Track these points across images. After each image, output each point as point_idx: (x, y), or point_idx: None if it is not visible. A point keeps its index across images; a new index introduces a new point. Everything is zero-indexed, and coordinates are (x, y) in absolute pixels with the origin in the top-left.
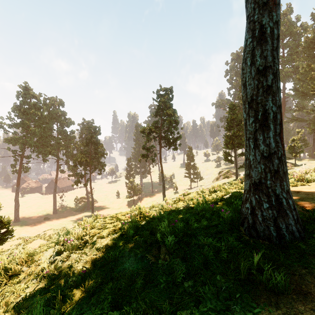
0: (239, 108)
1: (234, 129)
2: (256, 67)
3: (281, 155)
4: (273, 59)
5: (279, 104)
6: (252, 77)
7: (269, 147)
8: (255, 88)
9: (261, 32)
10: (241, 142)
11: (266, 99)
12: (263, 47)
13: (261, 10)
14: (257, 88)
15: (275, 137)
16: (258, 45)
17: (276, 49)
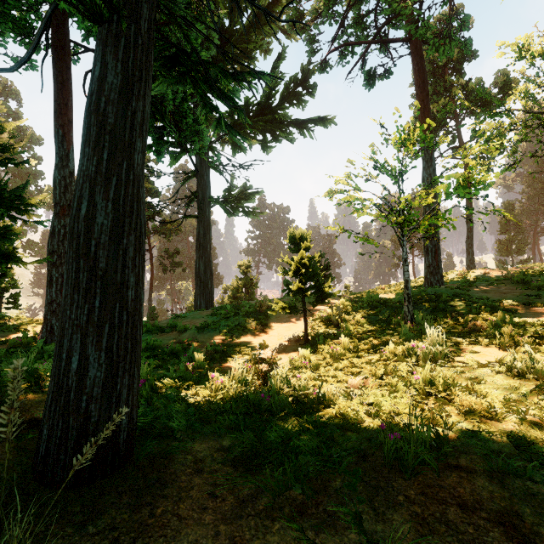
0: (523, 203)
1: (510, 233)
2: (467, 243)
3: (472, 260)
4: (471, 242)
5: (472, 250)
6: (467, 245)
7: (470, 258)
8: (467, 247)
9: (468, 237)
10: (520, 248)
11: (469, 249)
12: (468, 240)
13: (468, 232)
14: (467, 247)
15: (471, 256)
16: (468, 239)
17: (472, 240)
